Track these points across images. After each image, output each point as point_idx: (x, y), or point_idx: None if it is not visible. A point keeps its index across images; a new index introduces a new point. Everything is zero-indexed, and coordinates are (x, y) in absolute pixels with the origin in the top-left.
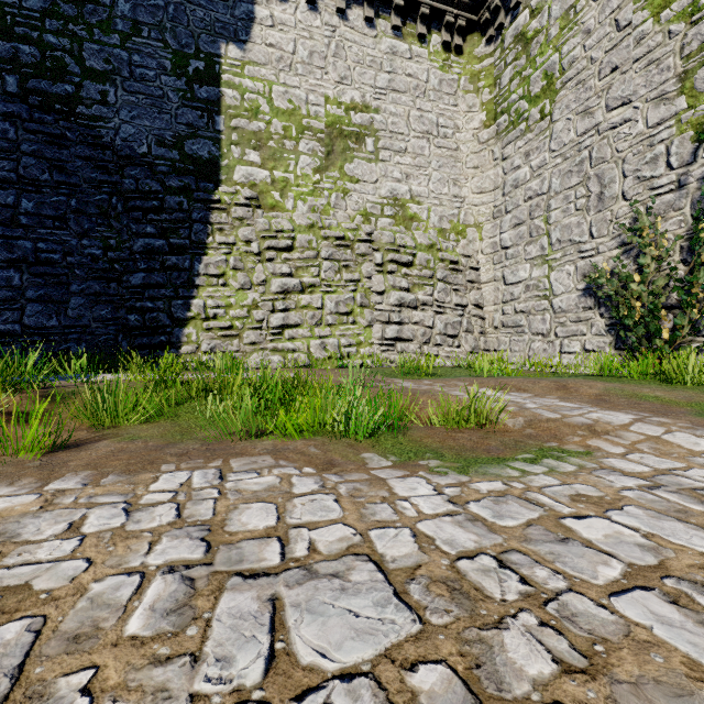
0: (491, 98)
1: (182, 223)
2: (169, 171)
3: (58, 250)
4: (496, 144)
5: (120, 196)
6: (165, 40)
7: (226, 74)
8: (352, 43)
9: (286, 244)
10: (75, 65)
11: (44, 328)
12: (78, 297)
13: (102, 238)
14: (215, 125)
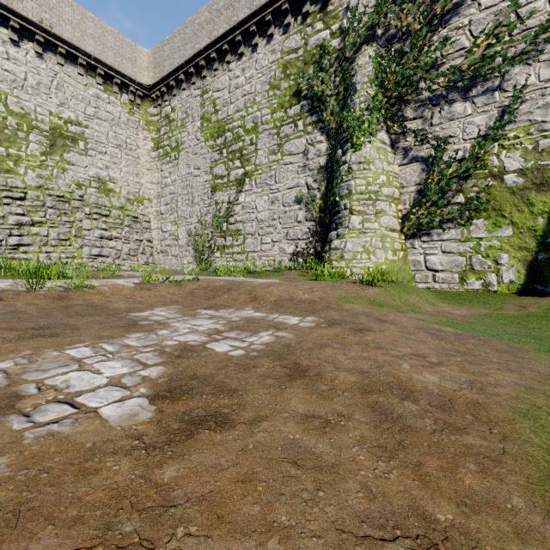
0: (156, 137)
1: None
2: None
3: None
4: (158, 162)
5: None
6: None
7: None
8: (69, 85)
9: (20, 196)
10: None
11: None
12: None
13: None
14: None
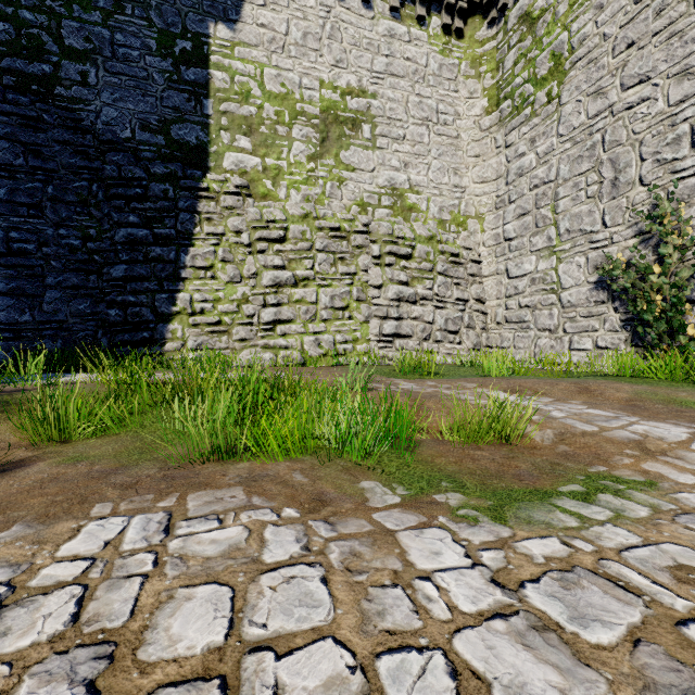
0: (493, 83)
1: (167, 212)
2: (154, 157)
3: (33, 240)
4: (499, 131)
5: (101, 183)
6: (150, 18)
7: (214, 55)
8: (348, 24)
9: (278, 235)
10: (53, 43)
11: (16, 323)
12: (54, 290)
13: (81, 227)
14: (203, 109)
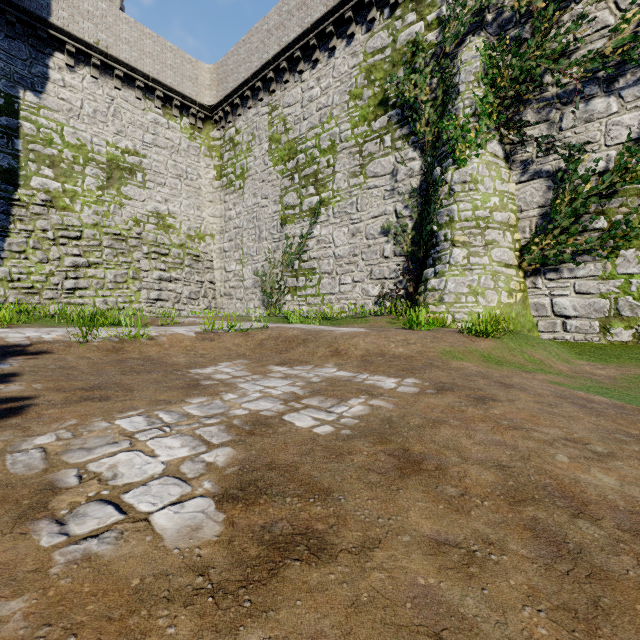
0: (219, 164)
1: None
2: None
3: None
4: (222, 192)
5: None
6: None
7: (24, 111)
8: (127, 110)
9: (76, 235)
10: None
11: None
12: None
13: None
14: (14, 146)
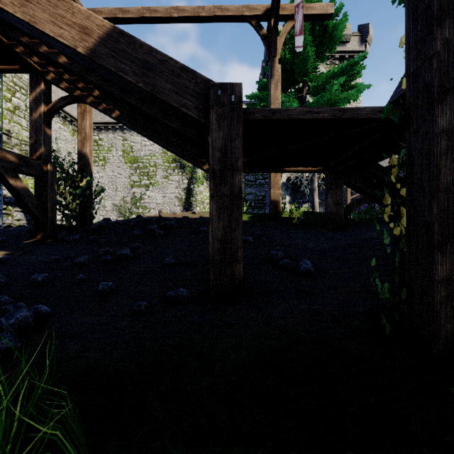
0: None
1: None
2: None
3: None
4: None
5: None
6: None
7: None
8: None
9: None
10: None
11: None
12: None
13: None
14: None
